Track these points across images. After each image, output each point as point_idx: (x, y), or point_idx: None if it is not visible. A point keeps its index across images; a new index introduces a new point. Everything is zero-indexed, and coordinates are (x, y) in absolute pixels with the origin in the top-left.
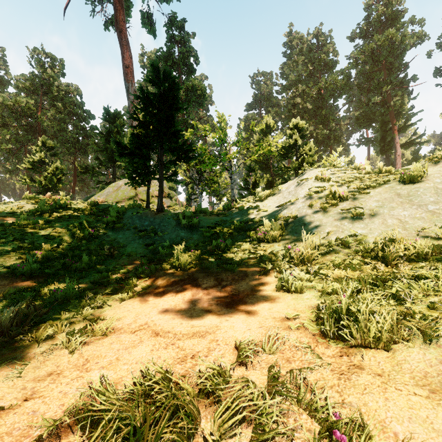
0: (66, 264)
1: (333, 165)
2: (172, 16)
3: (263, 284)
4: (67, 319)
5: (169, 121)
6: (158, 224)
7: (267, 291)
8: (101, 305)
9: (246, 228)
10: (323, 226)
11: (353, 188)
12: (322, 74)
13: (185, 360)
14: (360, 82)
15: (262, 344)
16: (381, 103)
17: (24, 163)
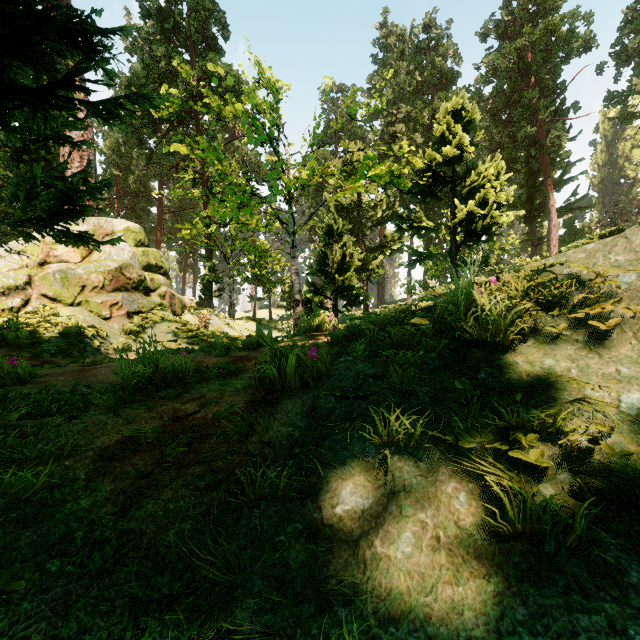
0: None
1: None
2: None
3: None
4: None
5: None
6: None
7: None
8: None
9: None
10: None
11: None
12: (435, 93)
13: None
14: (494, 108)
15: None
16: (527, 142)
17: None
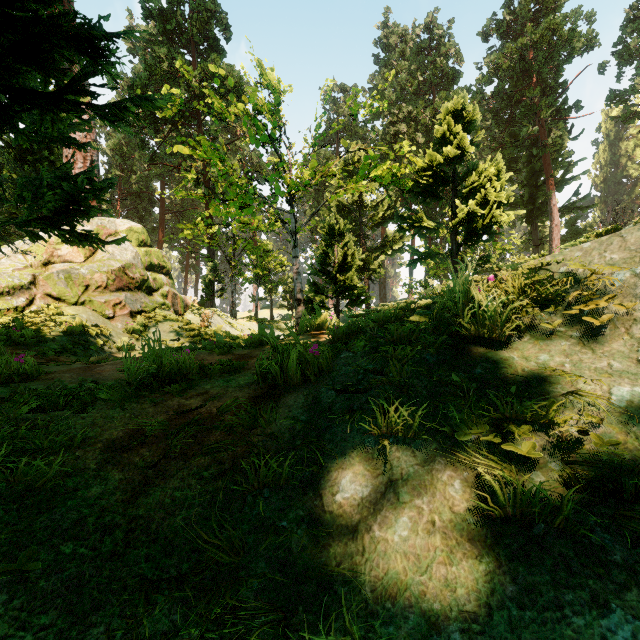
0: None
1: None
2: None
3: None
4: None
5: None
6: None
7: None
8: None
9: None
10: None
11: None
12: (437, 93)
13: None
14: (496, 107)
15: None
16: (529, 142)
17: None
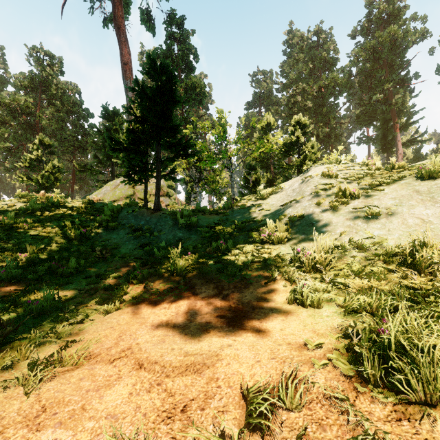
0: (52, 267)
1: (339, 161)
2: (171, 14)
3: (270, 294)
4: (37, 338)
5: (166, 115)
6: (154, 223)
7: (276, 304)
8: (80, 320)
9: (248, 228)
10: (334, 226)
11: (365, 184)
12: (323, 72)
13: (173, 416)
14: (361, 80)
15: (280, 394)
16: (382, 101)
17: (21, 161)
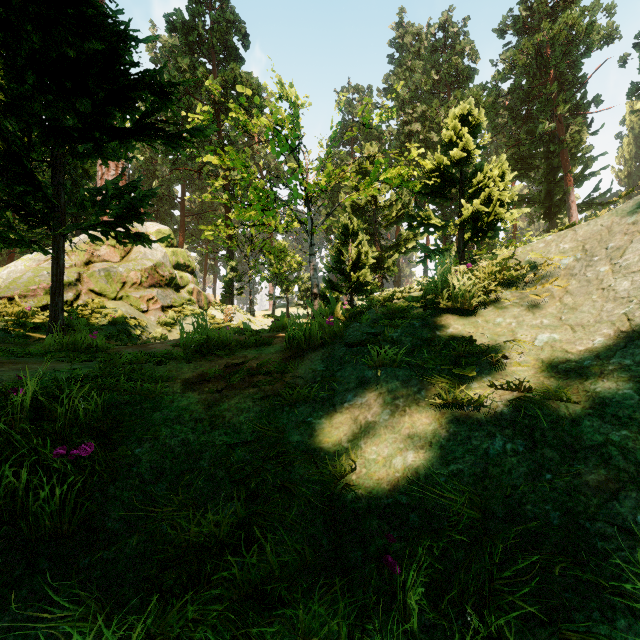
0: None
1: None
2: None
3: None
4: None
5: None
6: None
7: None
8: None
9: None
10: None
11: None
12: (452, 91)
13: None
14: (512, 104)
15: None
16: (546, 138)
17: None
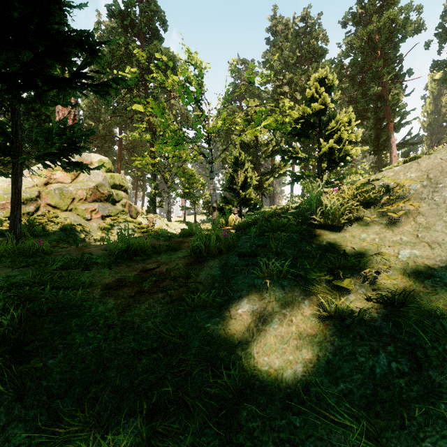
0: None
1: None
2: None
3: None
4: None
5: None
6: None
7: None
8: None
9: None
10: None
11: None
12: (310, 64)
13: None
14: (352, 74)
15: None
16: (375, 97)
17: None
